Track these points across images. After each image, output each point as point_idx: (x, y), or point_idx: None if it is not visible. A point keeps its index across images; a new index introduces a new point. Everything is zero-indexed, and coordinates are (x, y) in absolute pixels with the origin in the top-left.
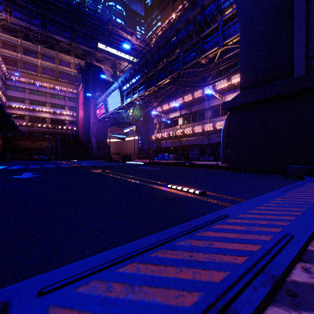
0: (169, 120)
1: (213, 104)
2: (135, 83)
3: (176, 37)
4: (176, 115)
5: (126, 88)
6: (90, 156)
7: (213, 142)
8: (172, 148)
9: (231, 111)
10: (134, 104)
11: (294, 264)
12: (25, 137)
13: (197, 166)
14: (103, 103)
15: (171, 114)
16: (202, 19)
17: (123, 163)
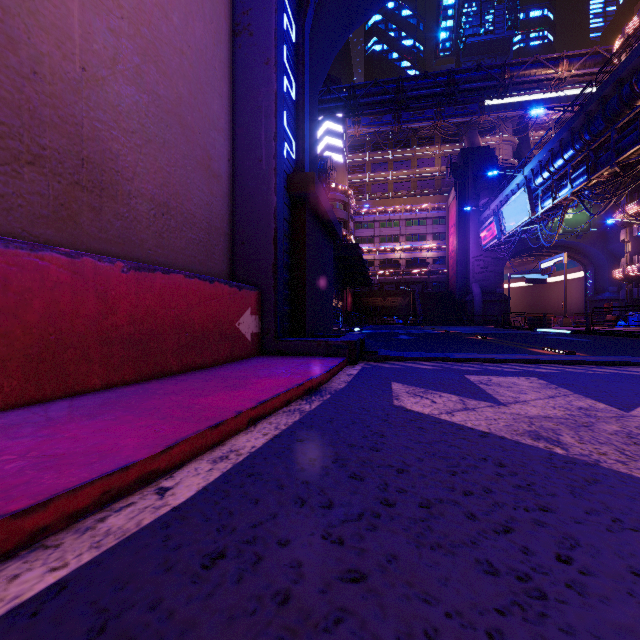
0: None
1: None
2: (563, 166)
3: None
4: None
5: (542, 180)
6: (468, 319)
7: None
8: None
9: None
10: (562, 210)
11: (545, 362)
12: (375, 292)
13: None
14: (494, 219)
15: None
16: None
17: (529, 331)
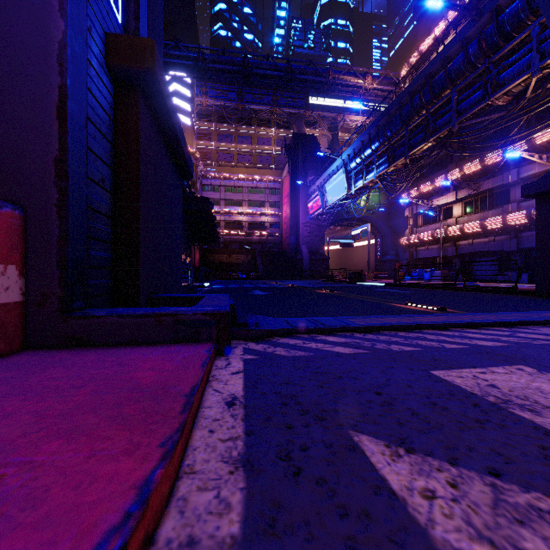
0: (431, 211)
1: (528, 173)
2: (371, 155)
3: (443, 71)
4: (447, 200)
5: (355, 165)
6: (299, 274)
7: (527, 245)
8: (440, 259)
9: (538, 199)
10: (369, 189)
11: (456, 326)
12: (221, 249)
13: (478, 290)
14: (319, 193)
15: (437, 198)
16: (495, 33)
17: (352, 284)
